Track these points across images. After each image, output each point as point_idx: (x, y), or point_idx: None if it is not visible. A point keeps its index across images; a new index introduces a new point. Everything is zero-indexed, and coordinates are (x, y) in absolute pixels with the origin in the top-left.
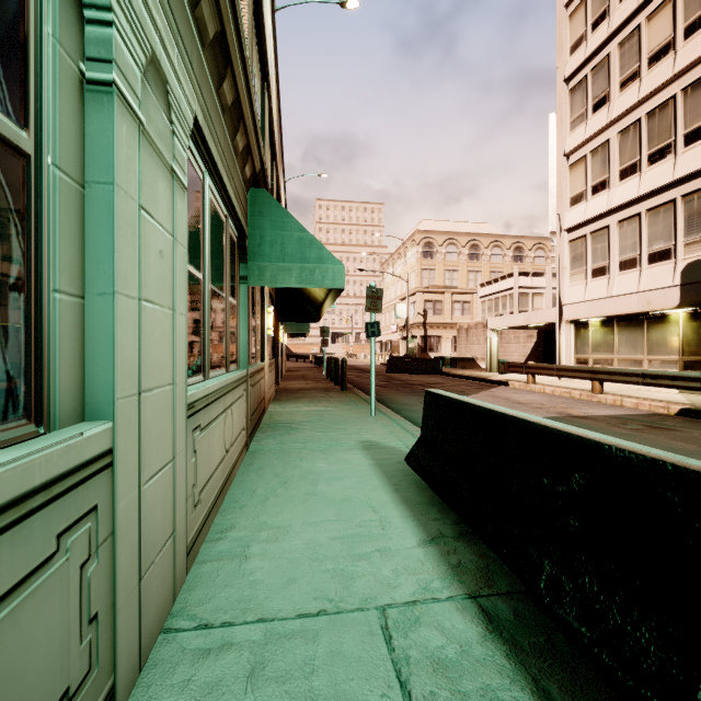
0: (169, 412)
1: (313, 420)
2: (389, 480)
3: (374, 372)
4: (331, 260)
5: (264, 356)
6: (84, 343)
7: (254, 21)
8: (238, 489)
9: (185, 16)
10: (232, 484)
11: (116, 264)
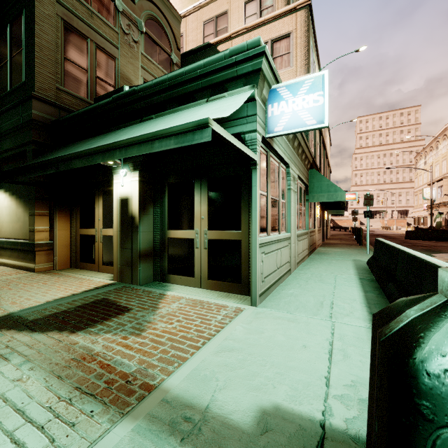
0: (294, 235)
1: (336, 253)
2: (356, 266)
3: (368, 234)
4: (340, 190)
5: (315, 226)
6: (287, 223)
7: None
8: (306, 262)
9: (296, 158)
10: (304, 261)
11: (291, 212)
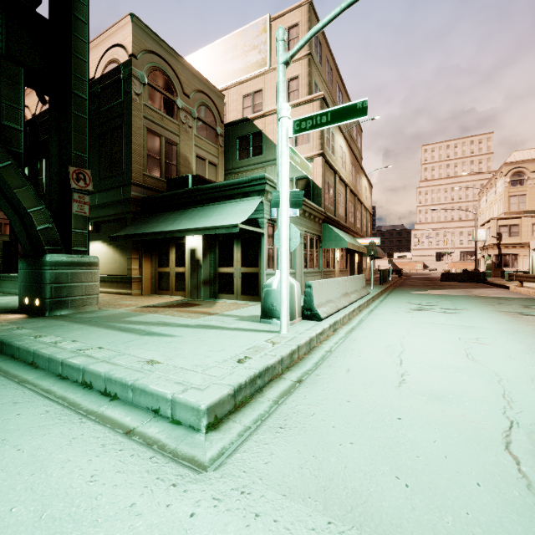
0: (301, 272)
1: None
2: None
3: (372, 273)
4: (343, 240)
5: (335, 267)
6: (294, 264)
7: (328, 166)
8: None
9: (303, 220)
10: None
11: (296, 257)
